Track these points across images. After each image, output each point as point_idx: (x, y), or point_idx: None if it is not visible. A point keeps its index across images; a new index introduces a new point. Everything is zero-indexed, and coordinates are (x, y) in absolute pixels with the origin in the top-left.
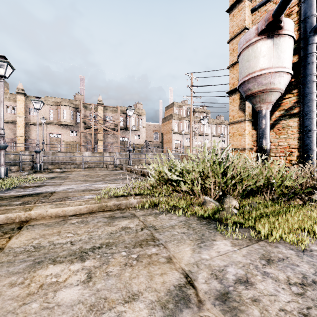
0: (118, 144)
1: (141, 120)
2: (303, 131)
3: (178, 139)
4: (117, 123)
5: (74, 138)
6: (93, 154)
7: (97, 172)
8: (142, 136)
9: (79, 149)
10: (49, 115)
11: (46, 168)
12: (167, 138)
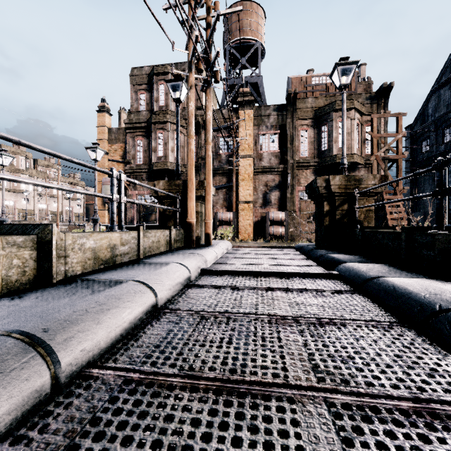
0: None
1: None
2: (125, 218)
3: (9, 199)
4: None
5: None
6: None
7: None
8: None
9: None
10: None
11: None
12: None
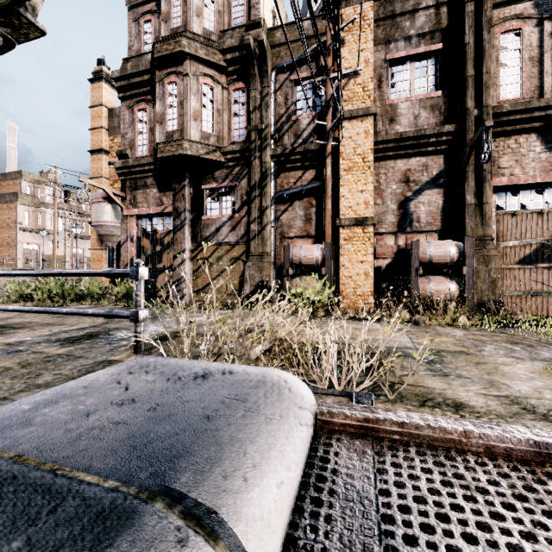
0: None
1: None
2: None
3: (31, 242)
4: None
5: None
6: None
7: None
8: None
9: None
10: None
11: None
12: (3, 238)
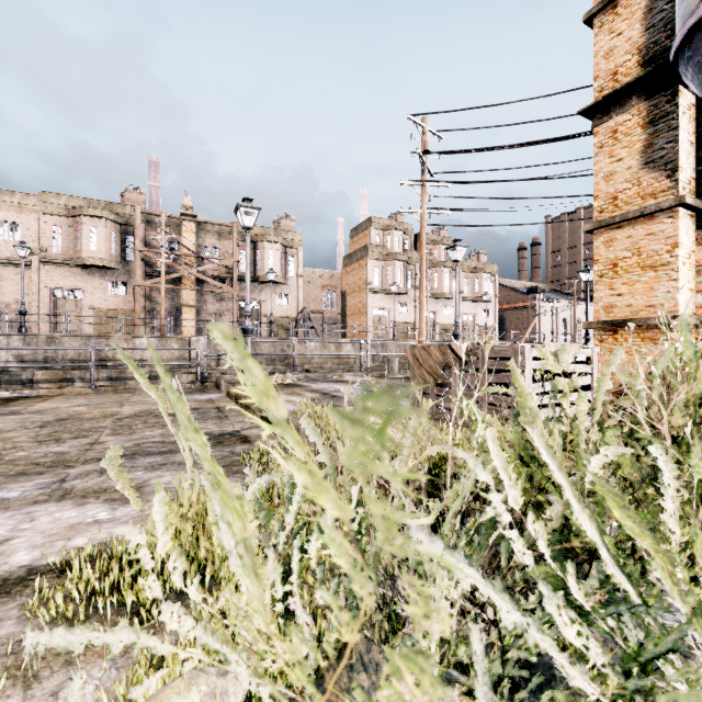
0: (234, 316)
1: (293, 259)
2: None
3: (381, 306)
4: (231, 264)
5: (120, 302)
6: (162, 342)
7: (129, 400)
8: (294, 298)
9: (133, 328)
10: (51, 241)
11: (29, 380)
12: (355, 304)
